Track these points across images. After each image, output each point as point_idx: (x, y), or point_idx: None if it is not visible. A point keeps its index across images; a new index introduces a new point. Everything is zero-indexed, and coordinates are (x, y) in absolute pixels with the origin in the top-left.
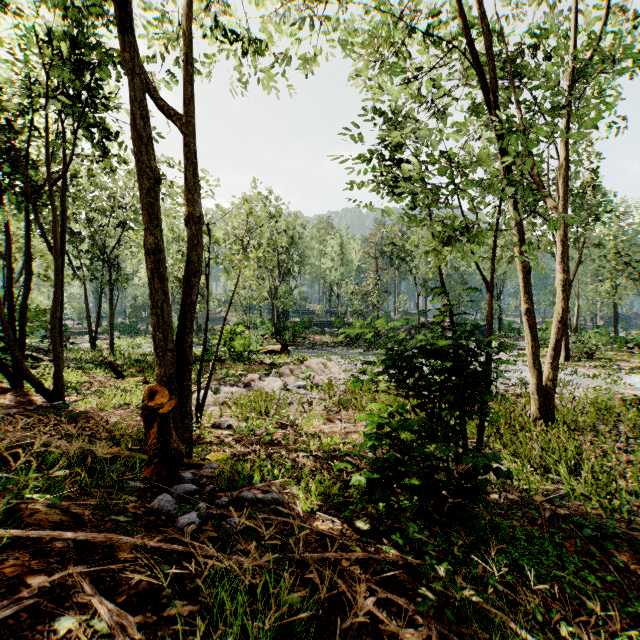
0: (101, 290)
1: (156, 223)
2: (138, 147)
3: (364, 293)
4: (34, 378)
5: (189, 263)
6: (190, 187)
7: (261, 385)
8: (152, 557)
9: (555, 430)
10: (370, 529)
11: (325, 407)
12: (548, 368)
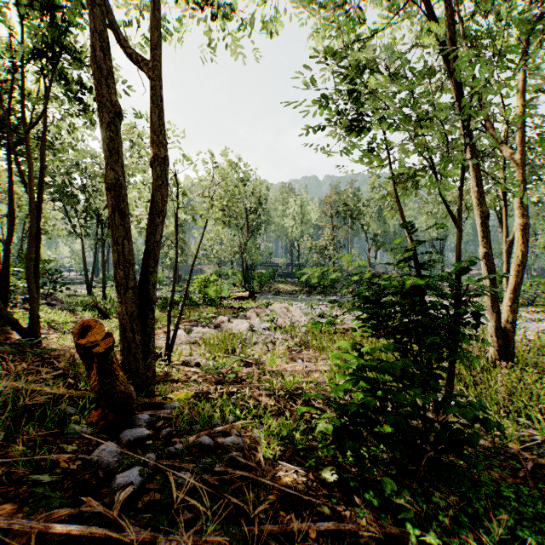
0: (96, 245)
1: (116, 158)
2: (97, 80)
3: (321, 247)
4: (10, 316)
5: (153, 203)
6: (155, 129)
7: (229, 326)
8: (63, 541)
9: (517, 372)
10: (337, 480)
11: (288, 347)
12: (507, 311)
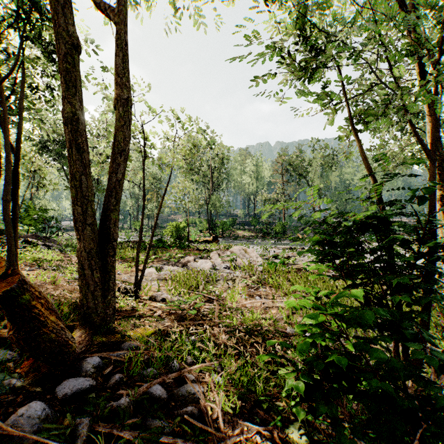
0: None
1: (72, 92)
2: (52, 10)
3: (274, 200)
4: None
5: (115, 142)
6: (117, 72)
7: (195, 265)
8: None
9: None
10: None
11: (246, 284)
12: None
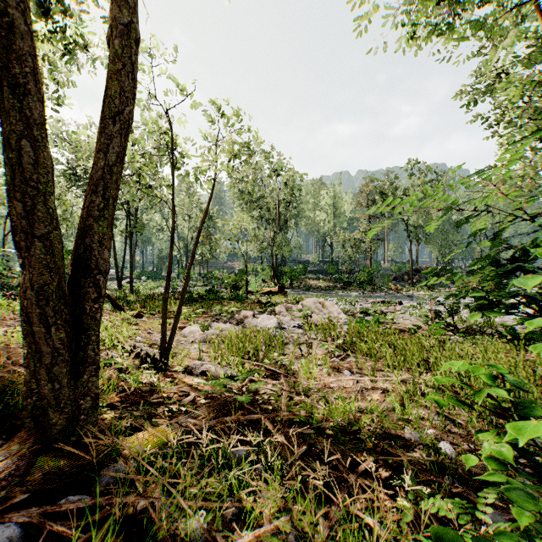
0: (126, 239)
1: None
2: None
3: (357, 240)
4: None
5: (104, 100)
6: None
7: (254, 322)
8: None
9: None
10: None
11: (327, 350)
12: None
